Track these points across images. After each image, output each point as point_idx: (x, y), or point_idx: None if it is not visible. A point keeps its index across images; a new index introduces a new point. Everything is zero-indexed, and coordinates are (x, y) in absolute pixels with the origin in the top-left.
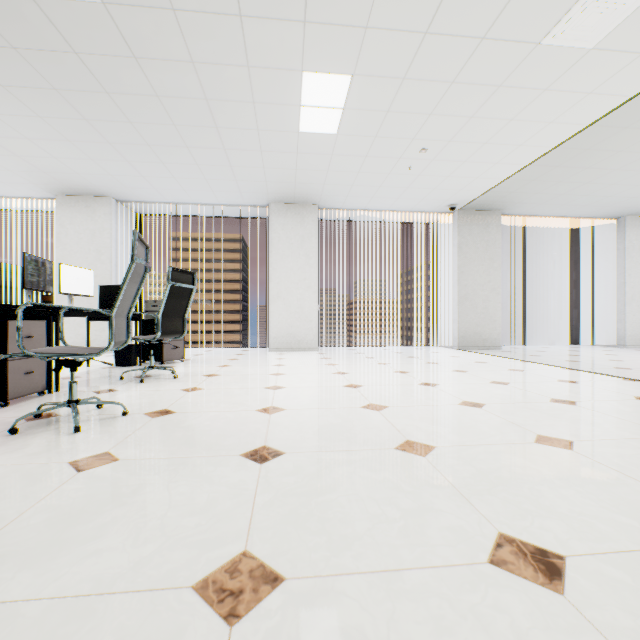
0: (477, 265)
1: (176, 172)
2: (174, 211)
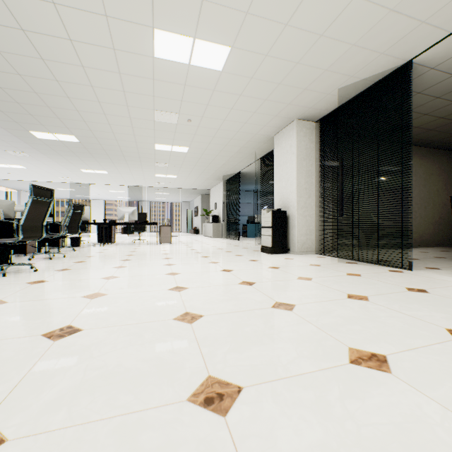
0: None
1: None
2: None
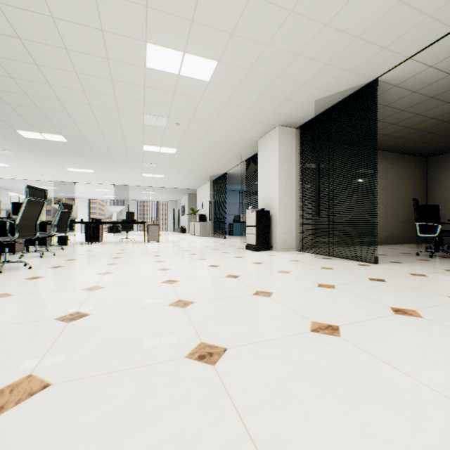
0: None
1: None
2: None
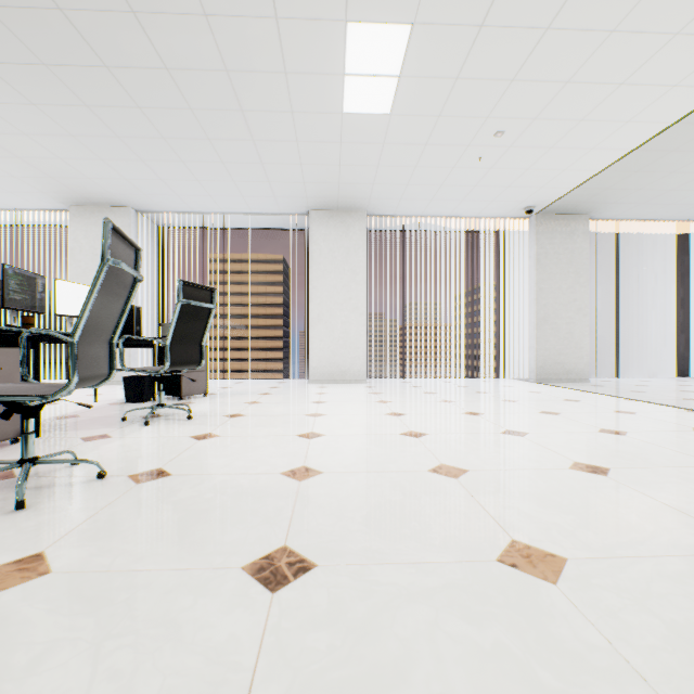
0: (559, 280)
1: (199, 173)
2: (201, 223)
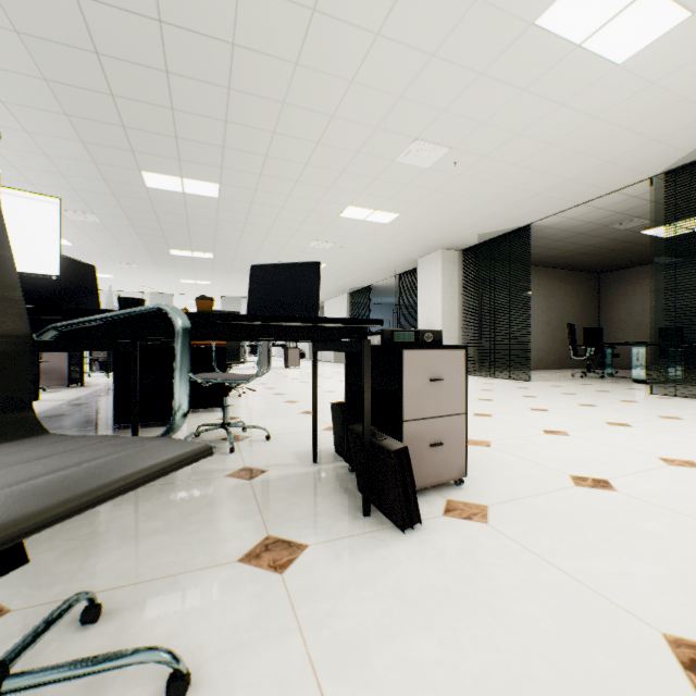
0: None
1: None
2: None
